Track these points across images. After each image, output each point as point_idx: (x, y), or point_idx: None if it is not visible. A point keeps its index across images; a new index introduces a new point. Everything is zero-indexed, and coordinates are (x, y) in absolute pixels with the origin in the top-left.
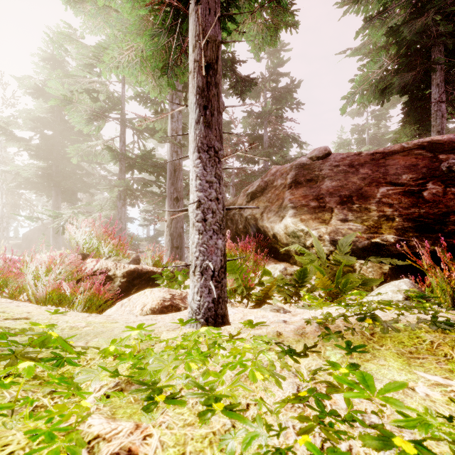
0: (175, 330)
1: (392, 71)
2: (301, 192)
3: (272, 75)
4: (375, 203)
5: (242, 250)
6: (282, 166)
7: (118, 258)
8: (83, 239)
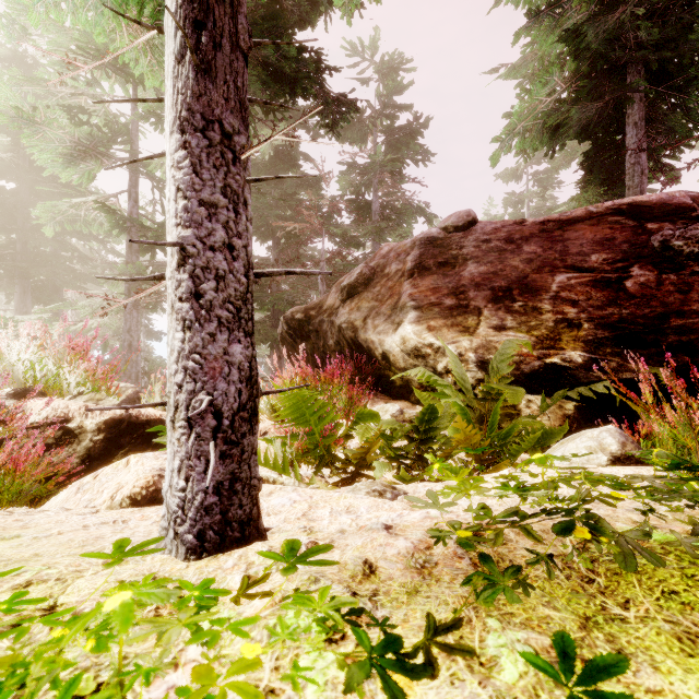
0: (127, 563)
1: (569, 101)
2: (428, 282)
3: (386, 107)
4: (549, 300)
5: (325, 379)
6: (399, 242)
7: (97, 396)
8: (23, 361)
